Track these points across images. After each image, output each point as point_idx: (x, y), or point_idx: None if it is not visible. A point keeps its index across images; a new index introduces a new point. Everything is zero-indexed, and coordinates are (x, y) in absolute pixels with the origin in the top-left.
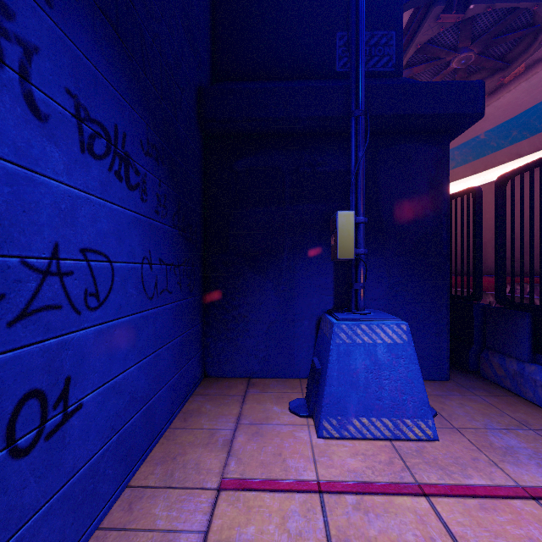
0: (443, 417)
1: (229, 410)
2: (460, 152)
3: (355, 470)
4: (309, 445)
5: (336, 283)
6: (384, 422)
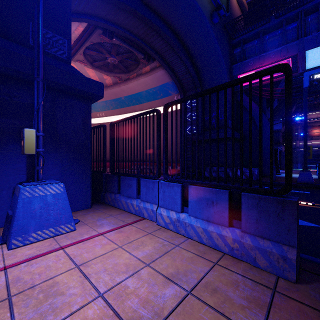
0: (82, 222)
1: None
2: (114, 102)
3: (29, 254)
4: (1, 255)
5: (28, 167)
6: (50, 230)
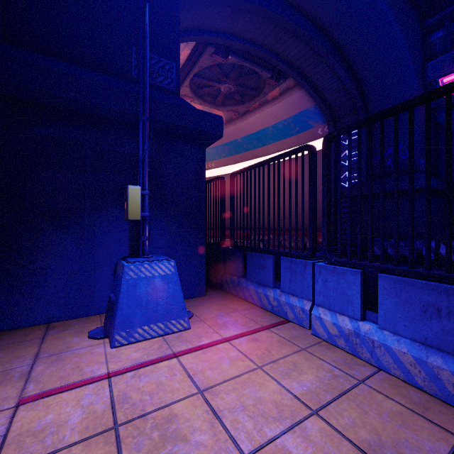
0: (197, 316)
1: (25, 352)
2: (228, 147)
3: (136, 358)
4: (104, 355)
5: (131, 237)
6: (158, 325)
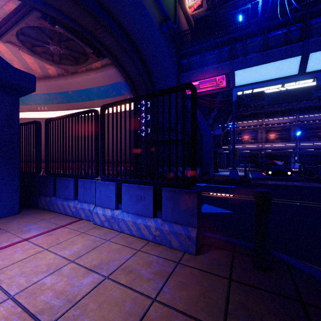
0: (3, 230)
1: None
2: (60, 96)
3: None
4: None
5: None
6: None
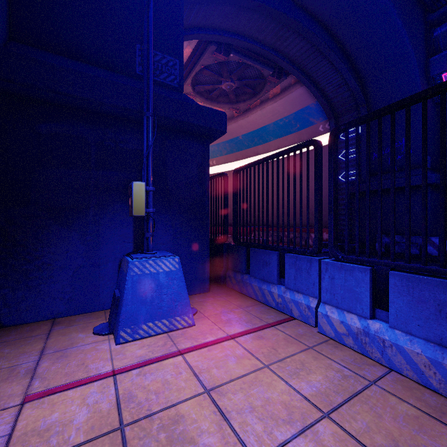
0: (201, 313)
1: (31, 347)
2: (229, 144)
3: (141, 355)
4: (108, 351)
5: (135, 233)
6: (163, 322)
